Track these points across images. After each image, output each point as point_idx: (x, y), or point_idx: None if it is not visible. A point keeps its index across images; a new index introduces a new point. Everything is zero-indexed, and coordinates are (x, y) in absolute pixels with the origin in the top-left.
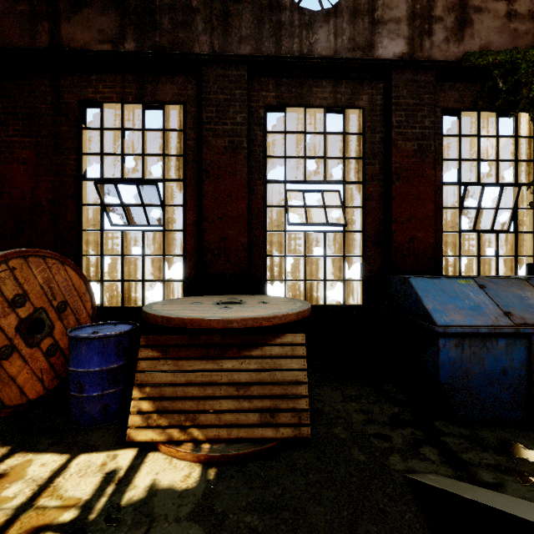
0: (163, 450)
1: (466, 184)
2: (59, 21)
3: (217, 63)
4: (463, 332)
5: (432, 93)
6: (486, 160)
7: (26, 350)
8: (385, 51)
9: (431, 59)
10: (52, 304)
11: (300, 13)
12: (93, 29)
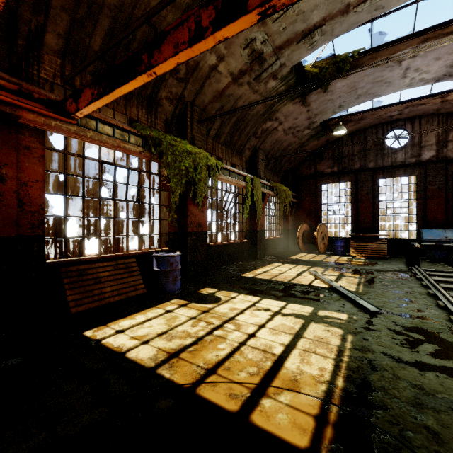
0: (357, 257)
1: None
2: (316, 165)
3: (362, 171)
4: (429, 240)
5: (444, 170)
6: None
7: (322, 242)
8: (426, 156)
9: (447, 155)
10: (324, 234)
11: (391, 149)
12: (325, 165)
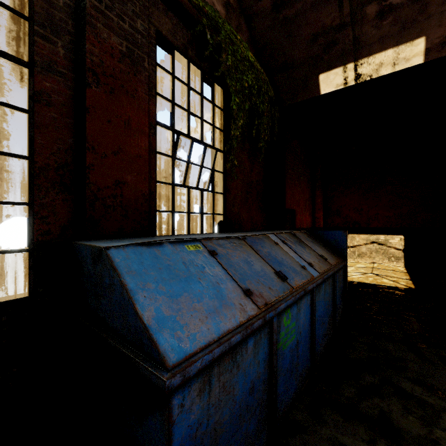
0: None
1: (180, 131)
2: None
3: None
4: (212, 359)
5: None
6: (194, 114)
7: None
8: None
9: None
10: None
11: None
12: None
